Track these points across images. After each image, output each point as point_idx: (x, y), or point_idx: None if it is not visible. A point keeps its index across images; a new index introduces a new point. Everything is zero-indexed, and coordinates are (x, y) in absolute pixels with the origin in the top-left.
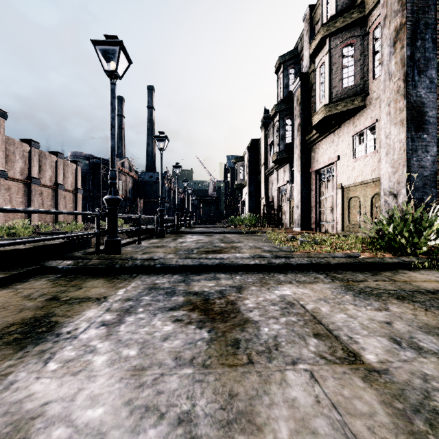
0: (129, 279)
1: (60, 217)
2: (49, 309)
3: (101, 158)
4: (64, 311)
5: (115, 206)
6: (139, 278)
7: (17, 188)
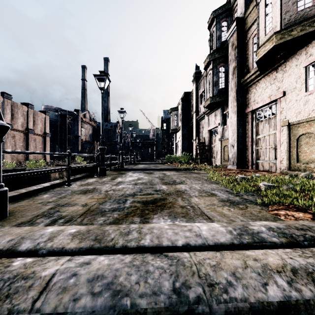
0: None
1: (31, 155)
2: None
3: (67, 111)
4: None
5: None
6: None
7: None
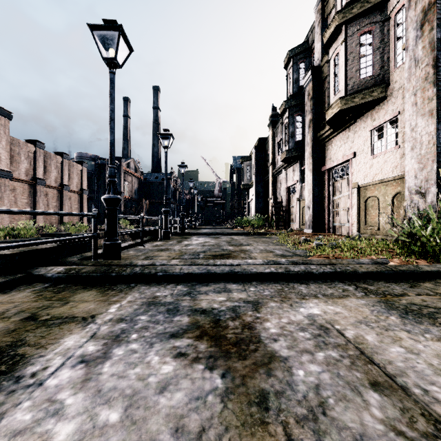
0: (126, 290)
1: (65, 218)
2: (20, 334)
3: (107, 159)
4: (38, 337)
5: (114, 206)
6: (137, 290)
7: (22, 189)
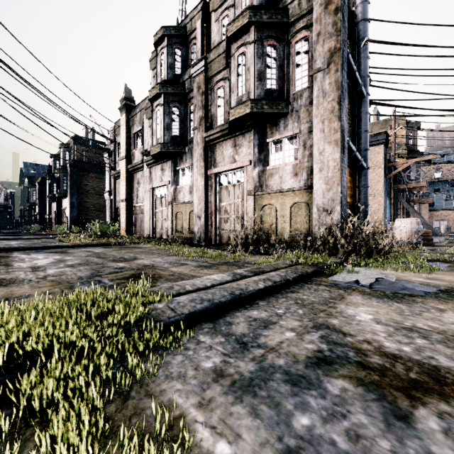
0: None
1: None
2: None
3: None
4: None
5: None
6: None
7: None
